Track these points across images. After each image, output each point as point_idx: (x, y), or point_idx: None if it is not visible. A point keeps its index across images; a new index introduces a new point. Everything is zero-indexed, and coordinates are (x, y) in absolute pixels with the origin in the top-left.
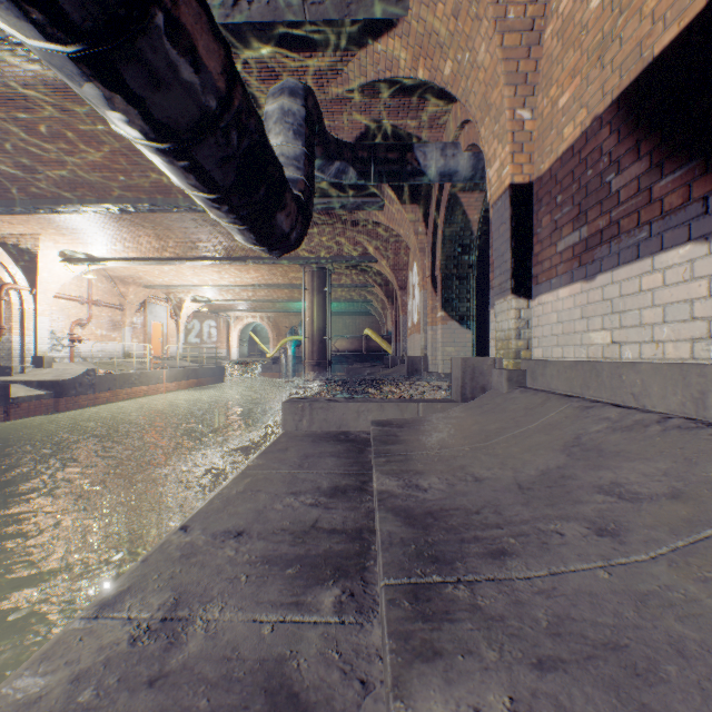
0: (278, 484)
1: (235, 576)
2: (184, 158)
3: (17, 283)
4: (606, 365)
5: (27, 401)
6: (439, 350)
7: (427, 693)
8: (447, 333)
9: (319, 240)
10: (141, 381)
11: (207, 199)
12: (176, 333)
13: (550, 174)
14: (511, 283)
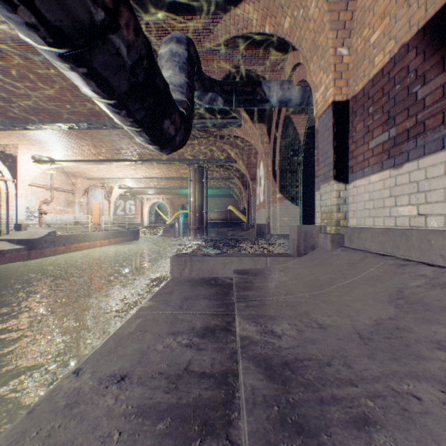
0: (162, 324)
1: (108, 434)
2: (82, 64)
3: (4, 176)
4: (416, 232)
5: (9, 252)
6: (278, 220)
7: None
8: (283, 208)
9: (199, 148)
10: (85, 239)
11: (108, 105)
12: (108, 208)
13: (363, 92)
14: (333, 172)
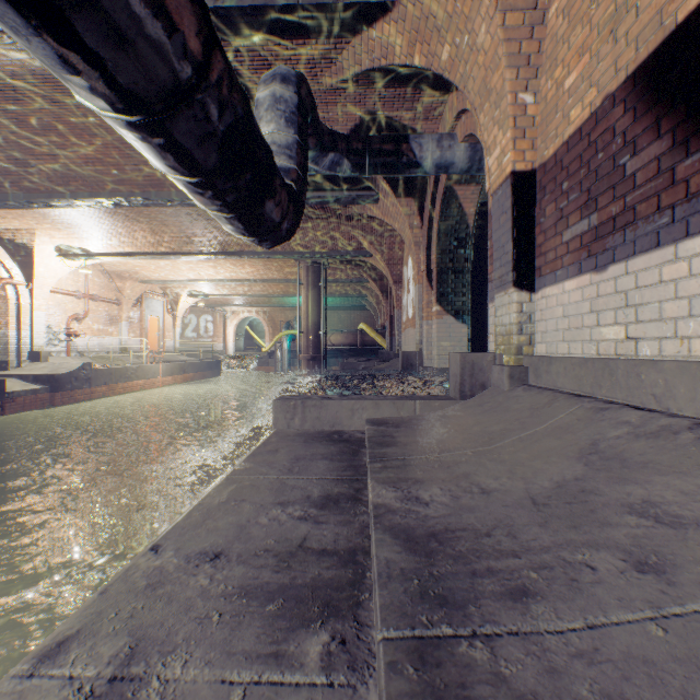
0: (265, 492)
1: (206, 615)
2: (158, 134)
3: (13, 277)
4: (622, 363)
5: (22, 395)
6: (435, 345)
7: None
8: (443, 327)
9: (314, 235)
10: (138, 375)
11: (189, 183)
12: (172, 327)
13: (554, 159)
14: (512, 275)
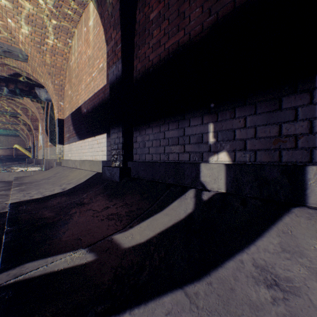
0: None
1: None
2: None
3: None
4: (68, 160)
5: None
6: (49, 156)
7: (17, 188)
8: (52, 150)
9: None
10: None
11: None
12: None
13: (66, 119)
14: (58, 141)
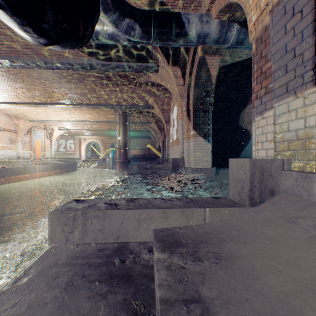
0: None
1: None
2: None
3: None
4: None
5: None
6: (192, 154)
7: None
8: (197, 144)
9: (122, 95)
10: (25, 171)
11: None
12: (50, 146)
13: None
14: (314, 72)
